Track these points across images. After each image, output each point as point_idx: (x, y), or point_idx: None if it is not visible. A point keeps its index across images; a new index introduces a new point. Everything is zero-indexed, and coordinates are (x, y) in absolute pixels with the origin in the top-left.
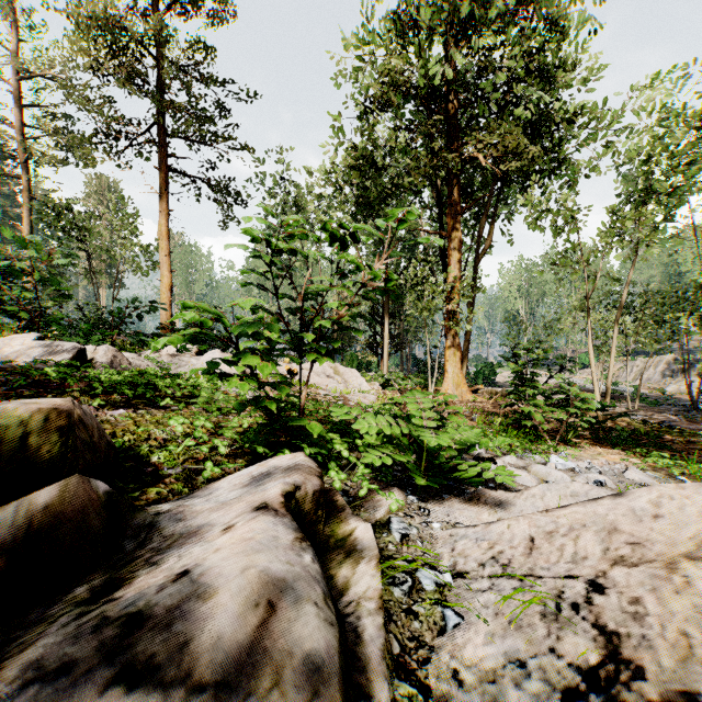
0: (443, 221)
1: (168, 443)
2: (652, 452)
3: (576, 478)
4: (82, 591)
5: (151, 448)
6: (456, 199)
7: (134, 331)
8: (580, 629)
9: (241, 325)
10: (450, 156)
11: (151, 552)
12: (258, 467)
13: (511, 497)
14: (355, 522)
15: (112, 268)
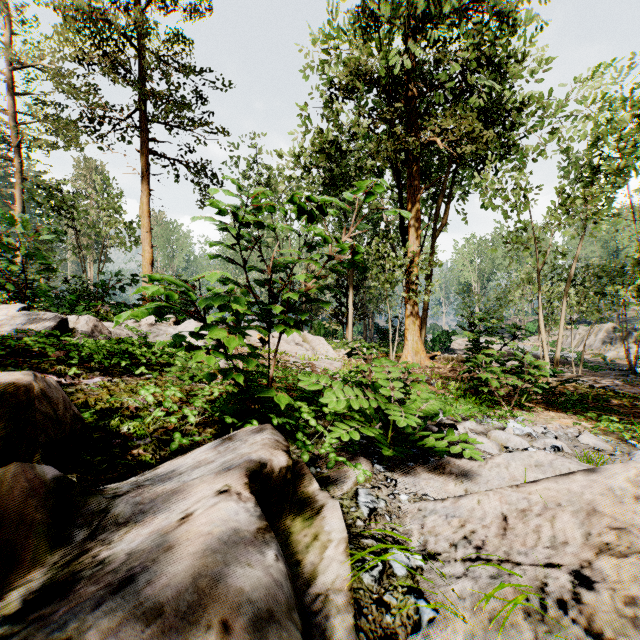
0: (403, 200)
1: (140, 412)
2: (599, 415)
3: (534, 443)
4: (17, 597)
5: (122, 417)
6: (416, 180)
7: (117, 302)
8: (572, 634)
9: (209, 297)
10: (410, 139)
11: (104, 542)
12: (224, 441)
13: (476, 466)
14: (323, 499)
15: (99, 244)
